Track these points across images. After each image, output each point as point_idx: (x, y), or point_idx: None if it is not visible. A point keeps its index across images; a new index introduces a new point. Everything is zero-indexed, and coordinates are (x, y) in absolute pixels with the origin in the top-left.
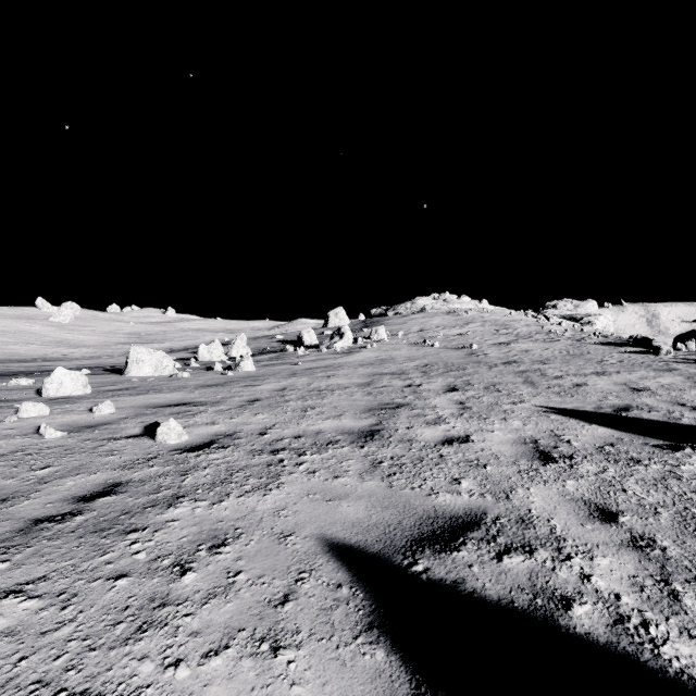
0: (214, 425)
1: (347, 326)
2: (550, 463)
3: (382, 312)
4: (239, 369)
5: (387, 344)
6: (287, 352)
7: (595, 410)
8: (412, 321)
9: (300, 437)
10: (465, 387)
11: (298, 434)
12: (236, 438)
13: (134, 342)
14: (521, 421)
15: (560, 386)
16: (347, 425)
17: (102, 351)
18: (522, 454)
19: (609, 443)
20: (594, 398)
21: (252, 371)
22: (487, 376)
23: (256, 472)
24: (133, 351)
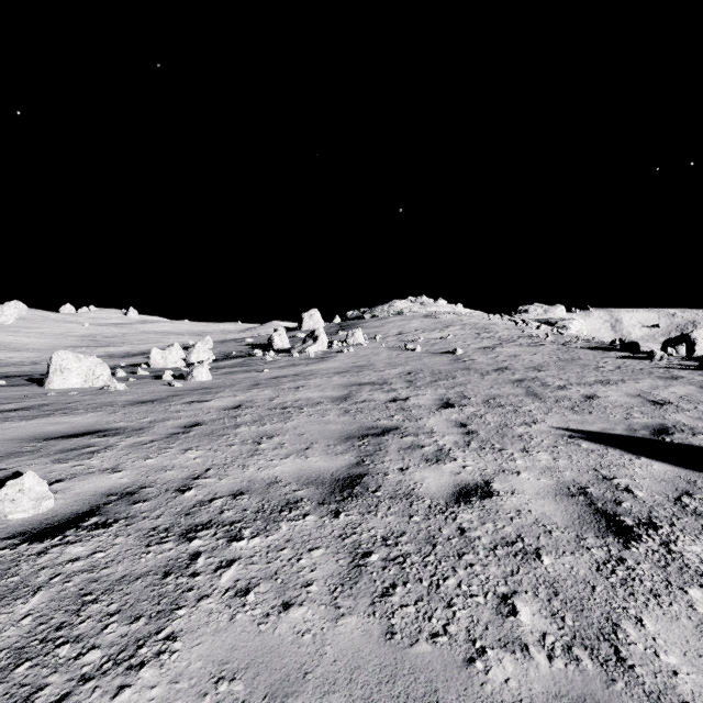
0: (114, 473)
1: (321, 329)
2: (633, 542)
3: (358, 315)
4: (192, 378)
5: (365, 348)
6: (255, 357)
7: (630, 433)
8: (390, 324)
9: (241, 495)
10: (461, 401)
11: (239, 488)
12: (137, 501)
13: (87, 345)
14: (548, 453)
15: (570, 399)
16: (315, 468)
17: (47, 356)
18: (580, 519)
19: (683, 490)
20: (617, 415)
21: (207, 380)
22: (483, 387)
23: (132, 598)
24: (56, 357)
